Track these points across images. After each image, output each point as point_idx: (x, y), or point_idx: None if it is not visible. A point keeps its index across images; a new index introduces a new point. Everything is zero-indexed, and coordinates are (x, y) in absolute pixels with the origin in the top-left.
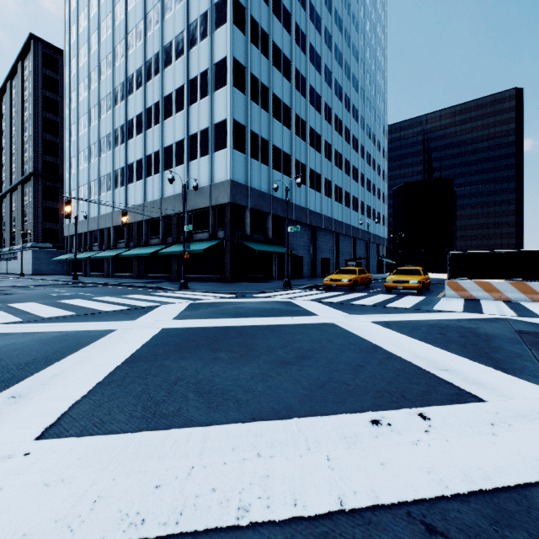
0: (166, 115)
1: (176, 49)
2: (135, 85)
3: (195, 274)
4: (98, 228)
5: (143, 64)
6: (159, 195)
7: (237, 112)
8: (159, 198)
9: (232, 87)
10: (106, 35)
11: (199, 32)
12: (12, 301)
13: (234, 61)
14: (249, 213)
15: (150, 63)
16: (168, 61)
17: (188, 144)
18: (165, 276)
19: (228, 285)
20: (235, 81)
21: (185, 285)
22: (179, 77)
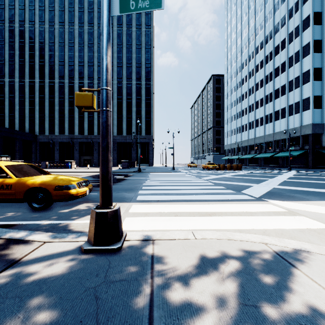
0: (275, 98)
1: (281, 69)
2: (259, 86)
3: (291, 165)
4: (240, 146)
5: (263, 78)
6: (272, 132)
7: (316, 91)
8: (272, 133)
9: (312, 82)
10: (244, 68)
11: (293, 60)
12: (245, 170)
13: (314, 69)
14: (324, 136)
15: (267, 76)
16: (277, 75)
17: (287, 109)
18: (274, 166)
19: (310, 169)
20: (314, 78)
21: (290, 169)
22: (283, 81)
